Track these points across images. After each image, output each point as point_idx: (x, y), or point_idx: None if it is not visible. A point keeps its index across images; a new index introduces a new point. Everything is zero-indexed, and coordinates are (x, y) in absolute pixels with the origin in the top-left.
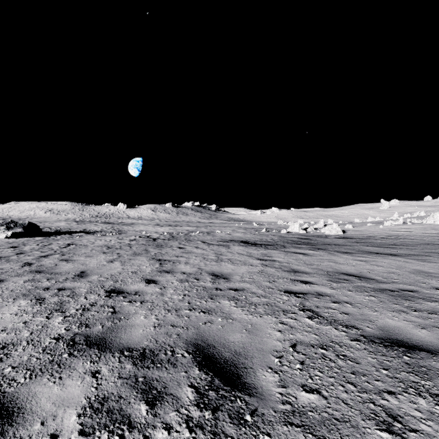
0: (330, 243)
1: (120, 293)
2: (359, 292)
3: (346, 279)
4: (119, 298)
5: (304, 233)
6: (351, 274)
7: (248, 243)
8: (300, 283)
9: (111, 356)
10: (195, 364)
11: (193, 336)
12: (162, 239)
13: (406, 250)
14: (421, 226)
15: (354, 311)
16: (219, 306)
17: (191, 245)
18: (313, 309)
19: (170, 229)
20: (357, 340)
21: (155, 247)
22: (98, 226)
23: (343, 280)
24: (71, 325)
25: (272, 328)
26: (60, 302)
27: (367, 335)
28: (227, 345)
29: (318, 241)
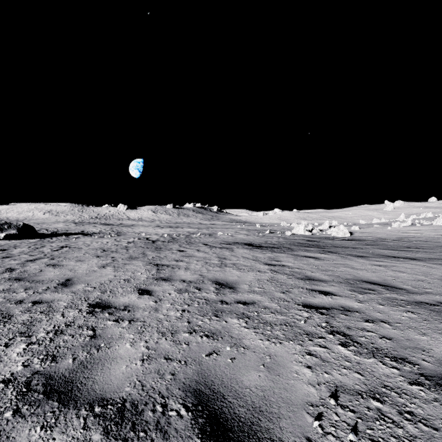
0: (340, 245)
1: (106, 308)
2: (393, 306)
3: (370, 289)
4: (104, 315)
5: (309, 235)
6: (375, 282)
7: (253, 246)
8: (319, 294)
9: (74, 415)
10: (196, 432)
11: (194, 376)
12: (161, 241)
13: (424, 254)
14: (431, 228)
15: (397, 334)
16: (226, 326)
17: (192, 247)
18: (345, 332)
19: (171, 231)
20: (417, 383)
21: (153, 250)
22: (97, 227)
23: (369, 290)
24: (33, 357)
25: (298, 363)
26: (29, 321)
27: (428, 375)
28: (241, 393)
29: (326, 243)
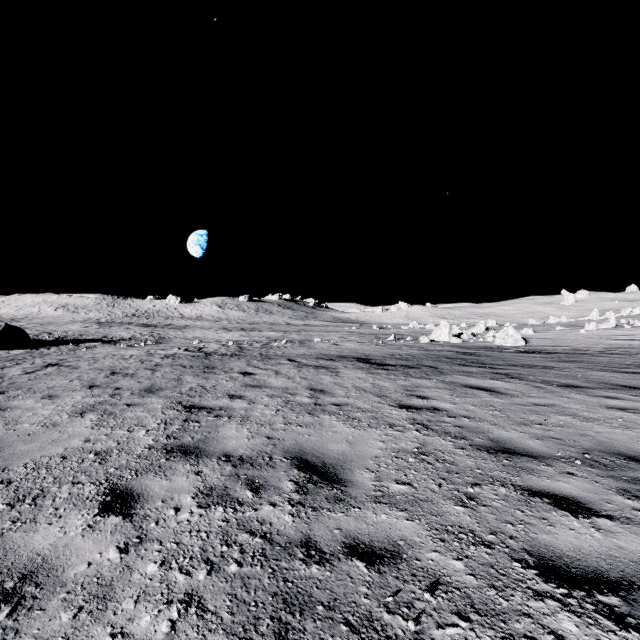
0: (518, 362)
1: None
2: None
3: None
4: None
5: (458, 343)
6: None
7: (371, 364)
8: (557, 511)
9: None
10: None
11: None
12: (221, 353)
13: None
14: None
15: None
16: None
17: (267, 367)
18: None
19: (241, 335)
20: None
21: (199, 371)
22: (130, 330)
23: None
24: None
25: None
26: None
27: None
28: None
29: (493, 358)
